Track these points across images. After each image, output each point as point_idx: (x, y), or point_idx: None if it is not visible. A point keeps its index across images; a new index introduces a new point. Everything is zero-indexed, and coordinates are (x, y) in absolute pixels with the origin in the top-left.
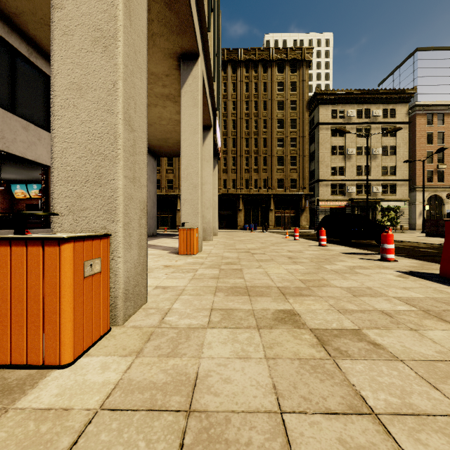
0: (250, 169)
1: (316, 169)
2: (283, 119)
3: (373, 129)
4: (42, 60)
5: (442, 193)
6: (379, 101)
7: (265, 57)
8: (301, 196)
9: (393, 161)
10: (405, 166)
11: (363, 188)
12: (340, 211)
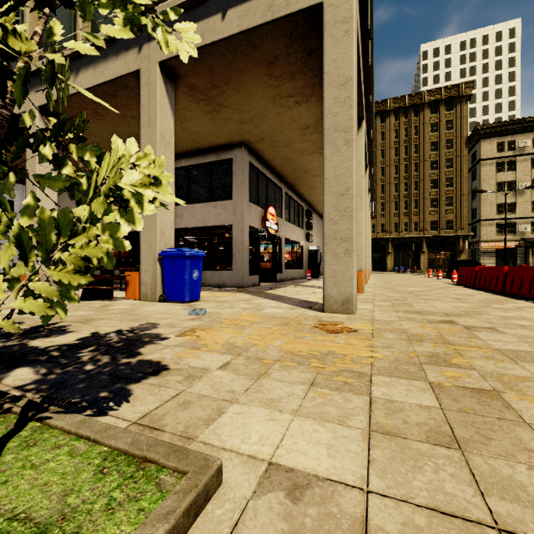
0: (400, 213)
1: (477, 207)
2: (436, 160)
3: None
4: (302, 202)
5: None
6: None
7: (416, 101)
8: (458, 237)
9: None
10: None
11: None
12: (509, 253)
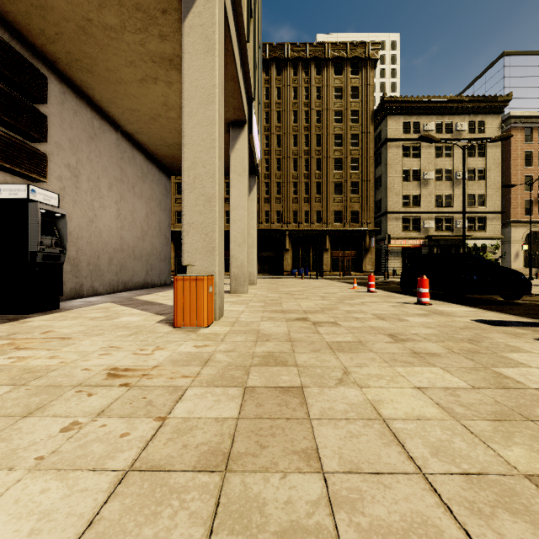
0: (300, 198)
1: (383, 198)
2: (341, 135)
3: (456, 147)
4: None
5: None
6: (464, 111)
7: (318, 54)
8: (364, 233)
9: (482, 188)
10: (497, 195)
11: (443, 222)
12: (414, 252)
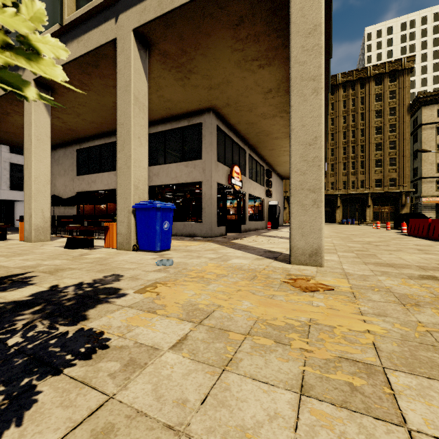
0: (348, 173)
1: (418, 166)
2: (381, 126)
3: None
4: (263, 162)
5: None
6: None
7: (362, 75)
8: (401, 193)
9: None
10: None
11: None
12: None
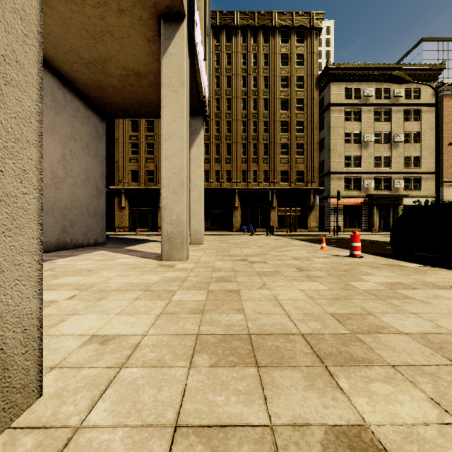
0: (248, 159)
1: (326, 159)
2: (287, 99)
3: (393, 112)
4: None
5: None
6: None
7: (266, 23)
8: (309, 191)
9: (417, 150)
10: (431, 157)
11: (382, 182)
12: (355, 210)
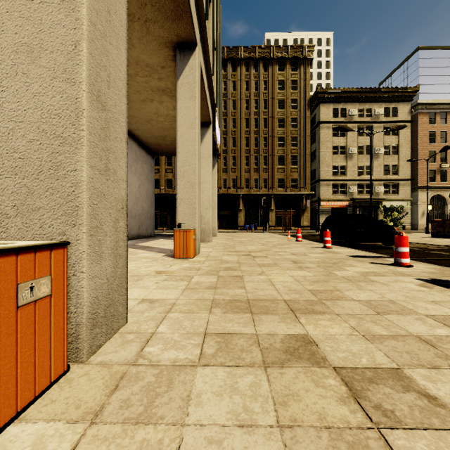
0: (250, 169)
1: (317, 168)
2: (283, 118)
3: (374, 128)
4: None
5: (445, 192)
6: (381, 100)
7: (265, 55)
8: (302, 196)
9: (395, 160)
10: (407, 166)
11: (364, 187)
12: (342, 212)
